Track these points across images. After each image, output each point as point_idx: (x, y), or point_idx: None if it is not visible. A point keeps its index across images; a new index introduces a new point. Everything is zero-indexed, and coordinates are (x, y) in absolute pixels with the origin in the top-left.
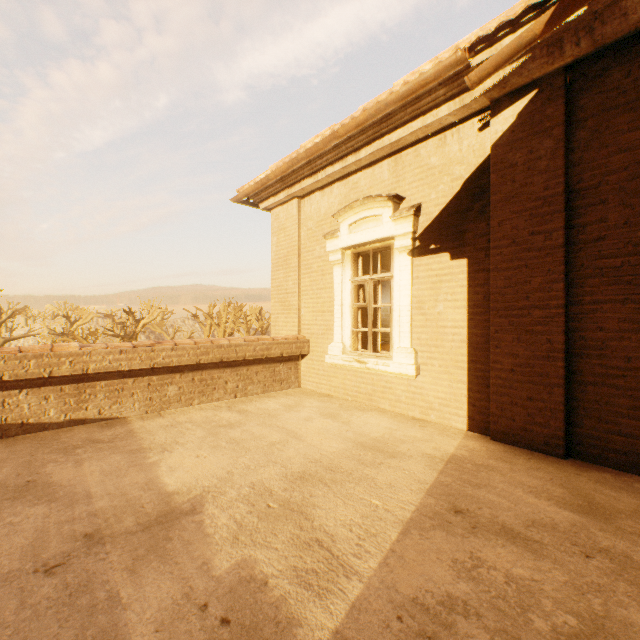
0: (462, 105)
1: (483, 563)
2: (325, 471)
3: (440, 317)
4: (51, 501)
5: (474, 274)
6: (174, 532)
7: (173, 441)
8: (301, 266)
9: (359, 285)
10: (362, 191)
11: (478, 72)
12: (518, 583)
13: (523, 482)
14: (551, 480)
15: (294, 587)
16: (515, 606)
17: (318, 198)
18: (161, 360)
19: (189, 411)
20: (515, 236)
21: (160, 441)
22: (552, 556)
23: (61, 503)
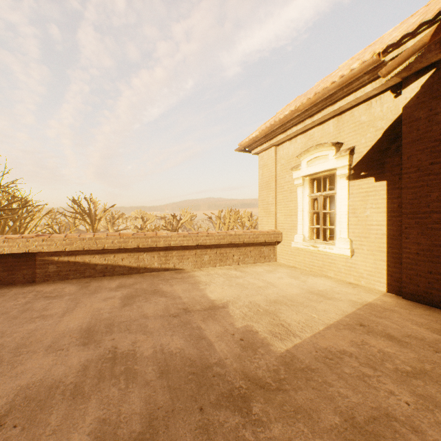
0: (380, 84)
1: (367, 344)
2: (288, 301)
3: (367, 219)
4: (166, 297)
5: (391, 191)
6: (217, 312)
7: (209, 281)
8: (277, 187)
9: (314, 198)
10: (315, 140)
11: (386, 68)
12: (384, 353)
13: (413, 319)
14: (435, 321)
15: (269, 336)
16: (378, 359)
17: (287, 145)
18: (201, 241)
19: (215, 269)
20: (419, 166)
21: (203, 280)
22: (412, 348)
23: (170, 298)
